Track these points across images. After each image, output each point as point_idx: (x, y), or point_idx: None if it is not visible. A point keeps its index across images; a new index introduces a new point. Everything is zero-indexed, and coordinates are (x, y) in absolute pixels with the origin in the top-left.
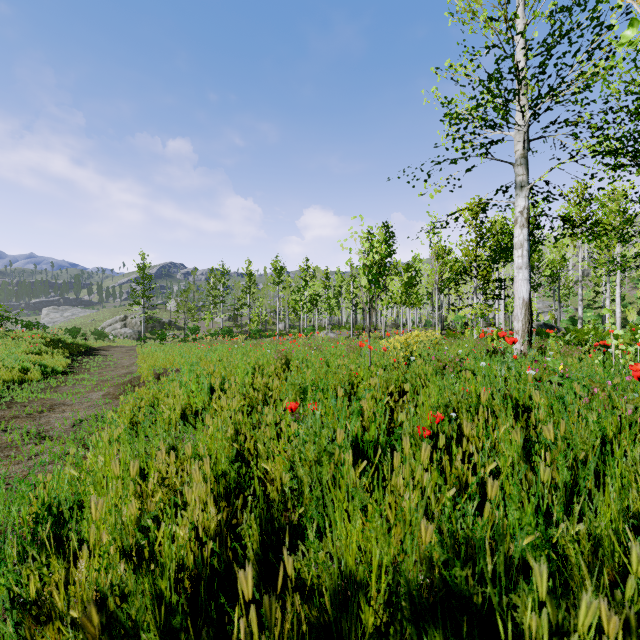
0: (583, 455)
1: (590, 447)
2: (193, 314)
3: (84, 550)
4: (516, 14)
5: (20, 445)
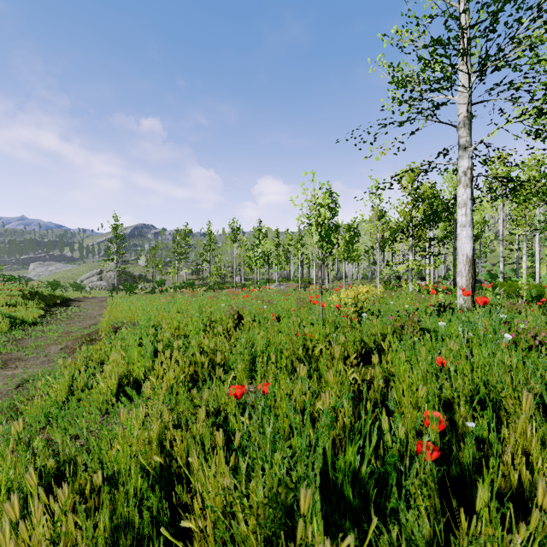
0: None
1: None
2: (160, 269)
3: None
4: None
5: None
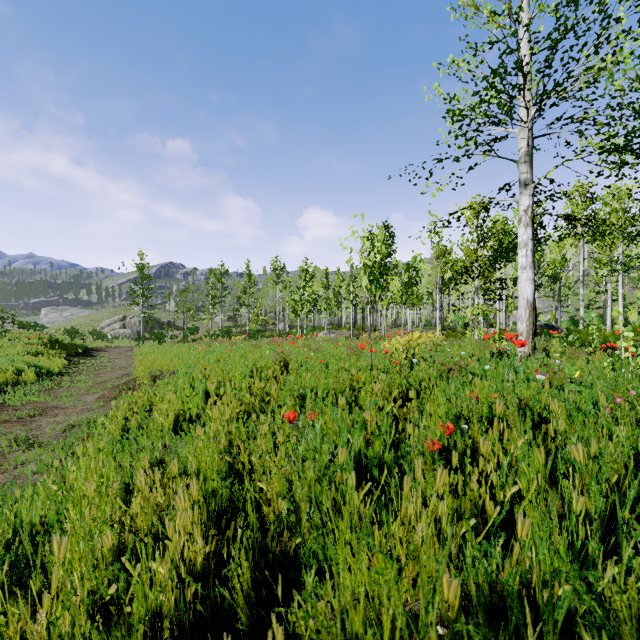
0: (615, 477)
1: (621, 467)
2: (192, 314)
3: (44, 597)
4: (521, 7)
5: (6, 453)
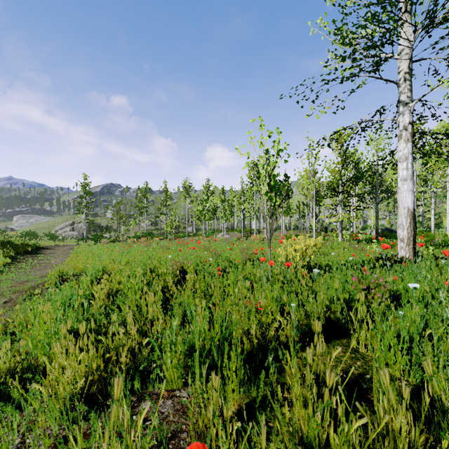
0: None
1: None
2: (124, 220)
3: None
4: None
5: None
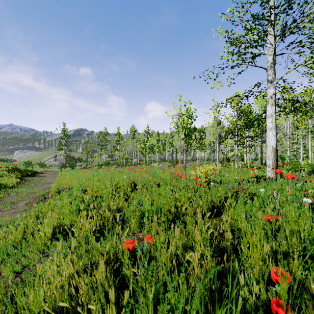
0: None
1: None
2: (90, 154)
3: None
4: None
5: None
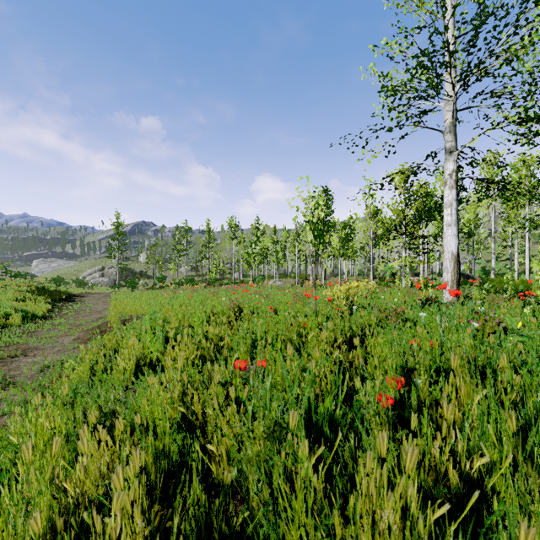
0: None
1: None
2: (161, 265)
3: None
4: None
5: None
